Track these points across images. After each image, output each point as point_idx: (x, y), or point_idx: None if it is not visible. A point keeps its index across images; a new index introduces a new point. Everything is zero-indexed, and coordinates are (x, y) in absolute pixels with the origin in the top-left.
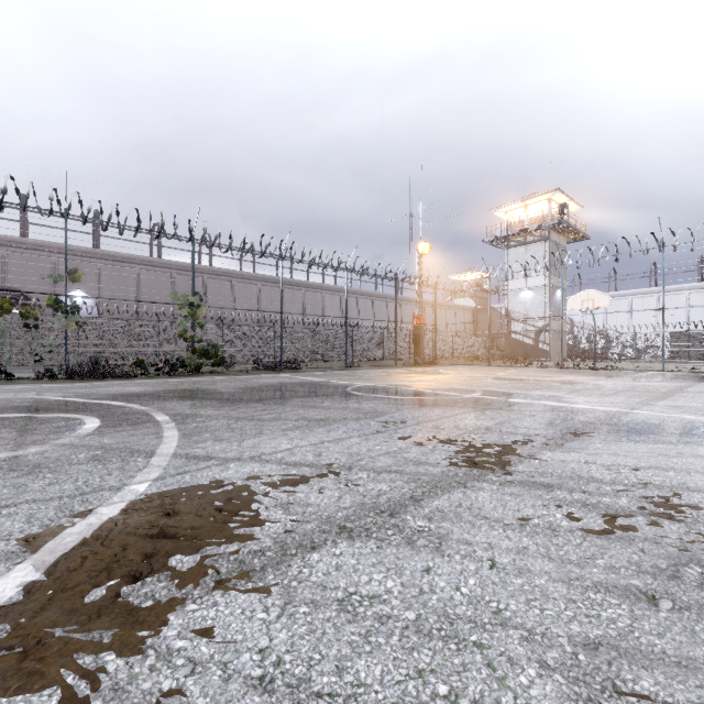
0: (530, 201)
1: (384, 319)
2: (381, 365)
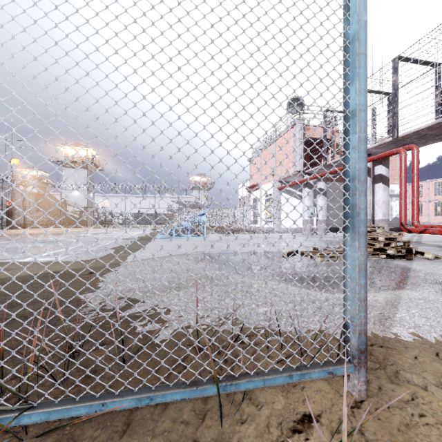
0: (78, 148)
1: None
2: None
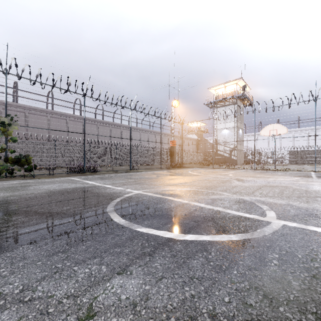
0: (227, 84)
1: (154, 143)
2: (152, 168)
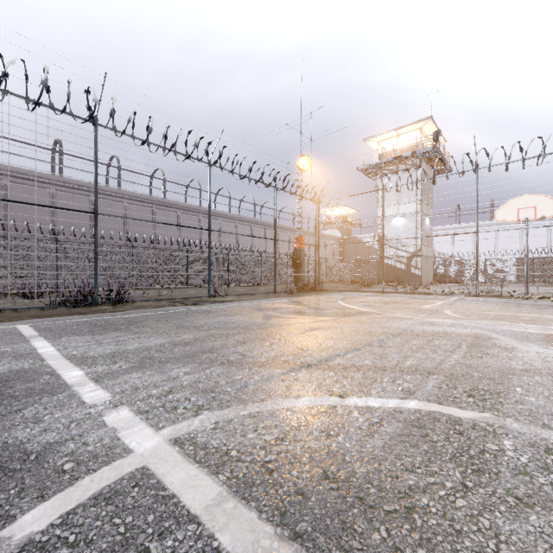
0: (403, 131)
1: (262, 245)
2: (256, 293)
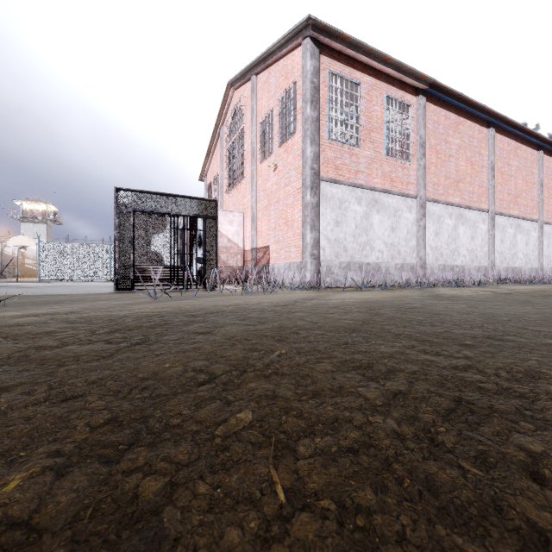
0: (38, 204)
1: None
2: None
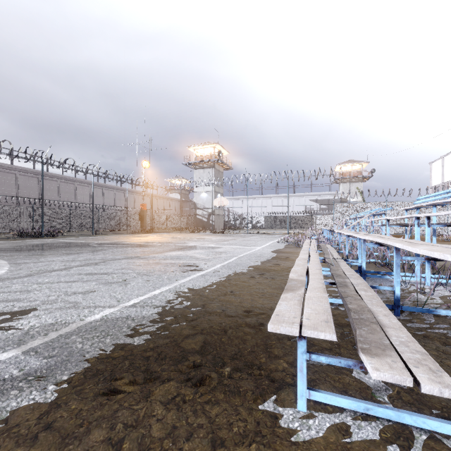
0: (206, 146)
1: (123, 204)
2: (117, 233)
